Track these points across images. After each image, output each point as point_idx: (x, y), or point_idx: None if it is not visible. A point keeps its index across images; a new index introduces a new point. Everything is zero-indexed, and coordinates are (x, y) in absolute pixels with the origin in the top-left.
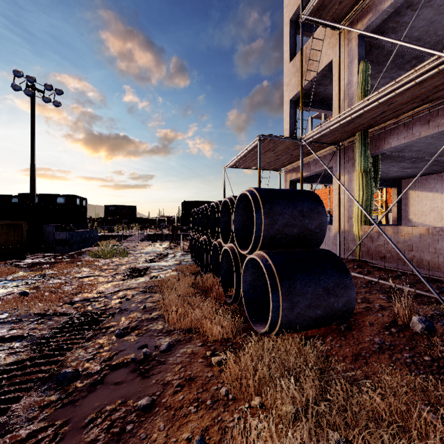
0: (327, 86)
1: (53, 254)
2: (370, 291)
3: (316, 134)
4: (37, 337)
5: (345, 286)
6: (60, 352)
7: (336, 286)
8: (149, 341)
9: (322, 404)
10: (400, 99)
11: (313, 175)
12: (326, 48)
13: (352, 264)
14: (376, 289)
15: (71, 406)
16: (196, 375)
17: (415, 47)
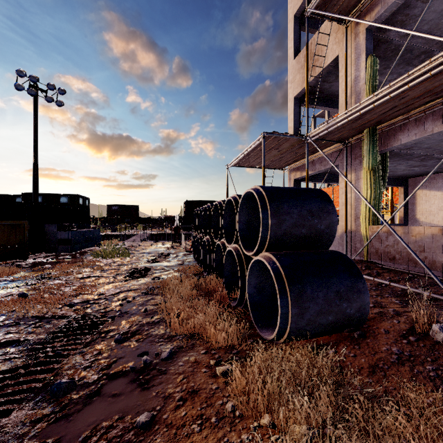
0: (332, 83)
1: (55, 254)
2: (382, 294)
3: (322, 131)
4: (33, 342)
5: (358, 291)
6: (56, 359)
7: (348, 290)
8: (150, 348)
9: (340, 426)
10: (412, 93)
11: (317, 173)
12: (332, 44)
13: (360, 265)
14: (387, 292)
15: (65, 421)
16: (200, 387)
17: (430, 37)
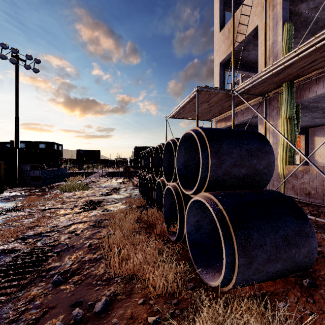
0: (251, 51)
1: (29, 188)
2: None
3: (247, 85)
4: None
5: (305, 235)
6: None
7: (296, 234)
8: (85, 293)
9: None
10: None
11: (238, 124)
12: (252, 16)
13: None
14: (314, 227)
15: None
16: None
17: None
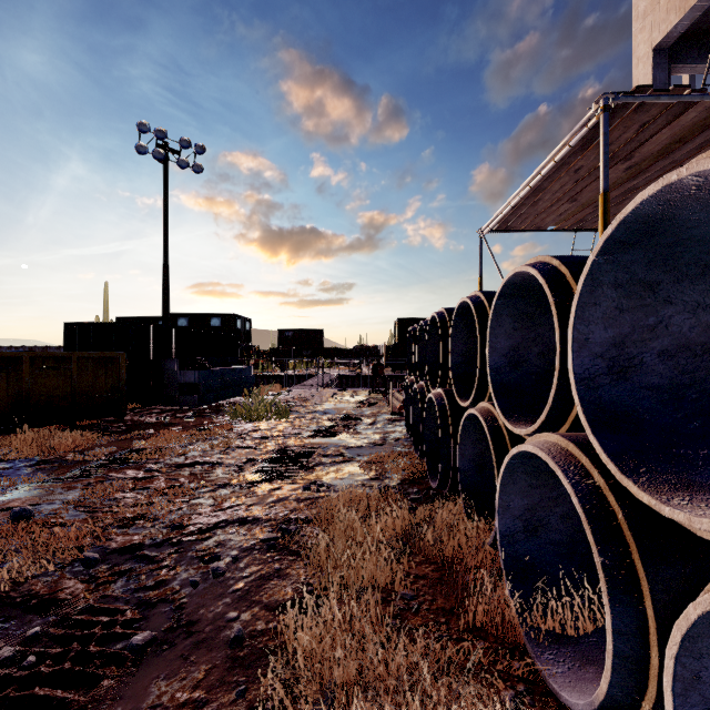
0: None
1: (177, 407)
2: None
3: None
4: None
5: None
6: None
7: None
8: None
9: None
10: None
11: None
12: None
13: None
14: None
15: None
16: None
17: None
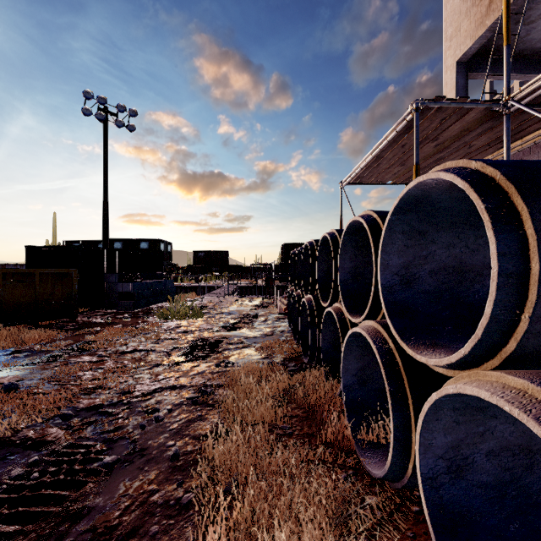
0: (535, 22)
1: (116, 311)
2: None
3: None
4: None
5: None
6: None
7: None
8: None
9: None
10: None
11: None
12: None
13: None
14: None
15: None
16: None
17: None
